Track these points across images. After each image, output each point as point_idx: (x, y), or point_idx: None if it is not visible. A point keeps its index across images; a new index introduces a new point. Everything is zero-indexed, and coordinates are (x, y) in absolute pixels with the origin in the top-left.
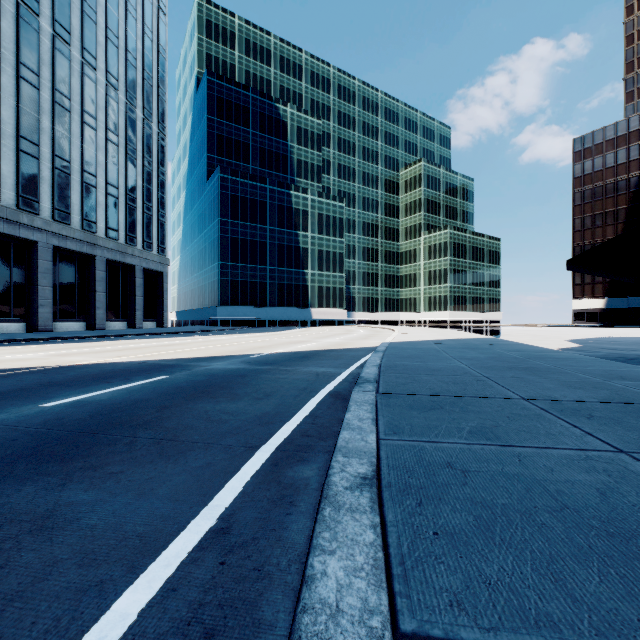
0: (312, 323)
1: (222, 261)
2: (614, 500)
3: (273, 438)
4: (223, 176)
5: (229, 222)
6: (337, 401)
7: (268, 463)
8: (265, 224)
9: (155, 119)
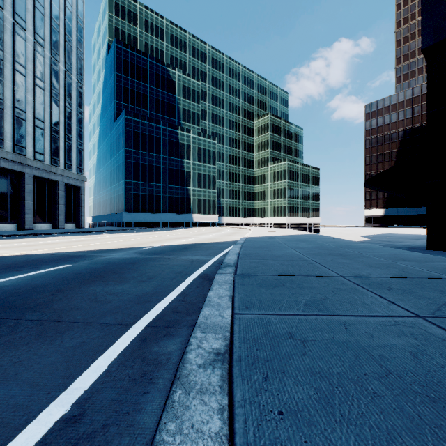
0: (193, 225)
1: (127, 179)
2: (426, 362)
3: (147, 315)
4: (128, 117)
5: (132, 151)
6: (204, 281)
7: (137, 339)
8: (159, 153)
9: (74, 72)
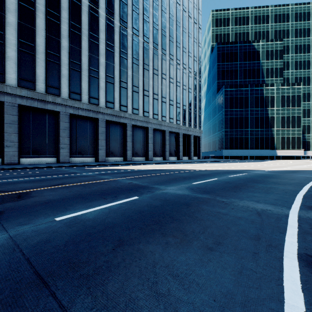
0: (277, 158)
1: (225, 129)
2: None
3: (306, 185)
4: (225, 89)
5: (228, 110)
6: None
7: (310, 187)
8: (247, 108)
9: (197, 74)
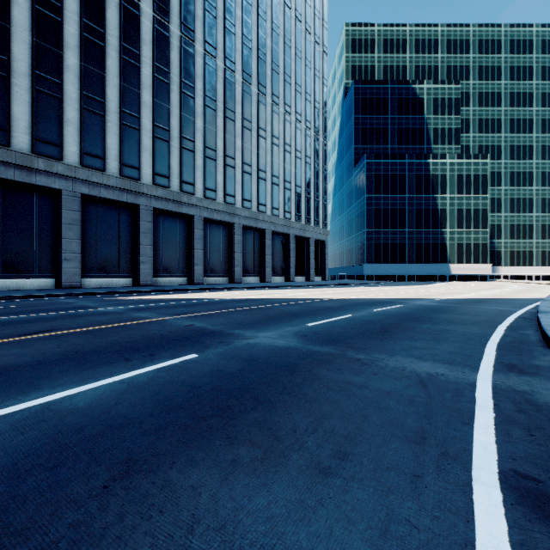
0: (450, 278)
1: (367, 229)
2: None
3: (501, 325)
4: (368, 161)
5: (373, 197)
6: (526, 319)
7: (507, 329)
8: (404, 193)
9: (321, 132)
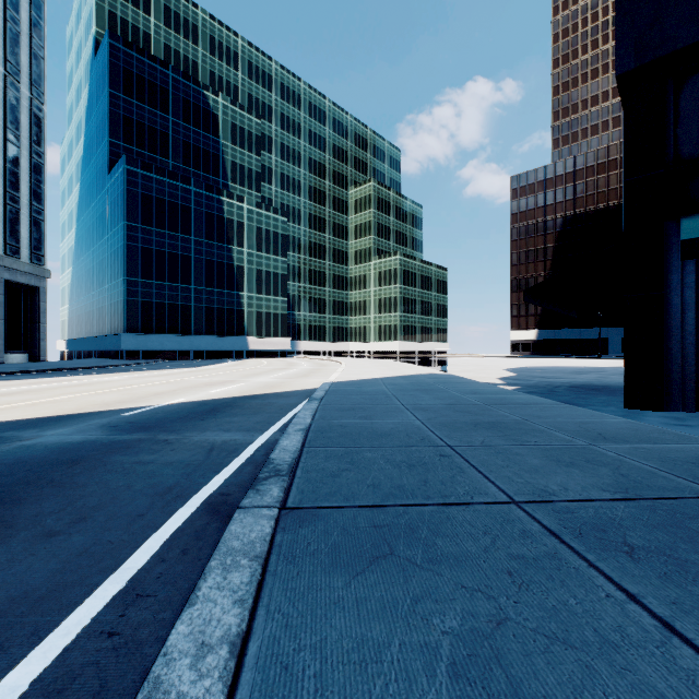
0: (249, 354)
1: (129, 276)
2: None
3: None
4: (131, 169)
5: (139, 228)
6: (211, 526)
7: None
8: (189, 234)
9: (26, 79)
